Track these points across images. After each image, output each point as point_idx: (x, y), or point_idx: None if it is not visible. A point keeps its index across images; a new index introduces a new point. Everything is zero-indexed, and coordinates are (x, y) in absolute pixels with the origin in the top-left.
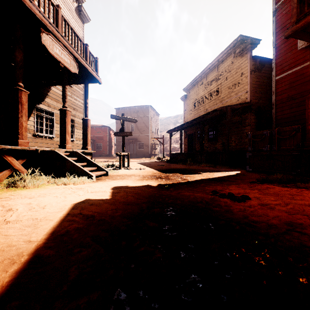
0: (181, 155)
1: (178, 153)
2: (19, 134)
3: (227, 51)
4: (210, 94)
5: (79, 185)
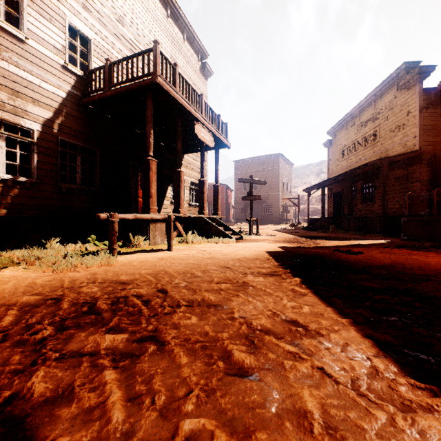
0: (322, 221)
1: (317, 218)
2: (180, 205)
3: (388, 82)
4: (364, 138)
5: (226, 244)
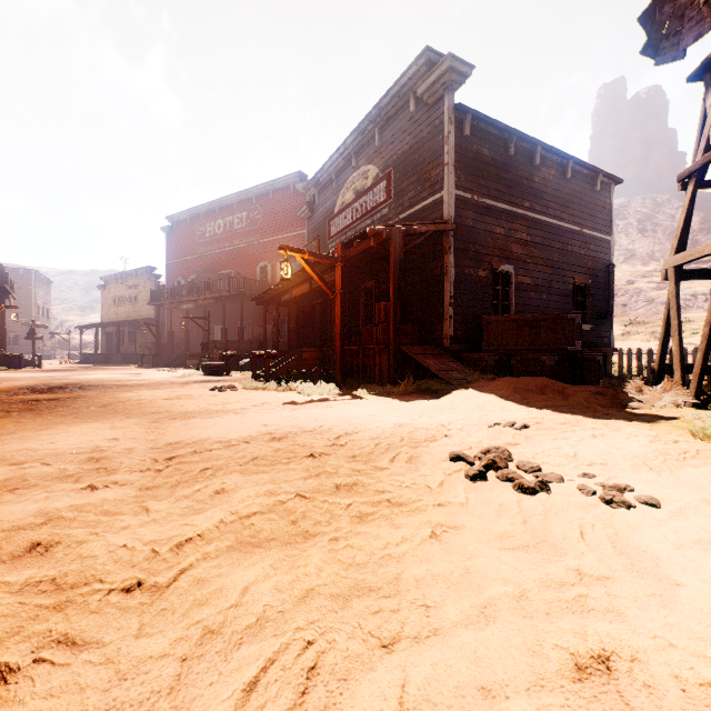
0: (97, 356)
1: (92, 354)
2: None
3: (143, 270)
4: (130, 298)
5: (41, 368)
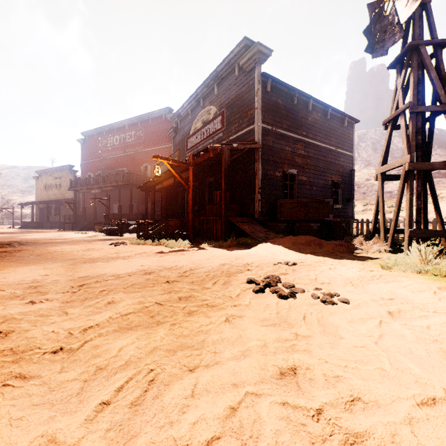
0: (33, 223)
1: (30, 222)
2: None
3: (65, 167)
4: (56, 185)
5: None
